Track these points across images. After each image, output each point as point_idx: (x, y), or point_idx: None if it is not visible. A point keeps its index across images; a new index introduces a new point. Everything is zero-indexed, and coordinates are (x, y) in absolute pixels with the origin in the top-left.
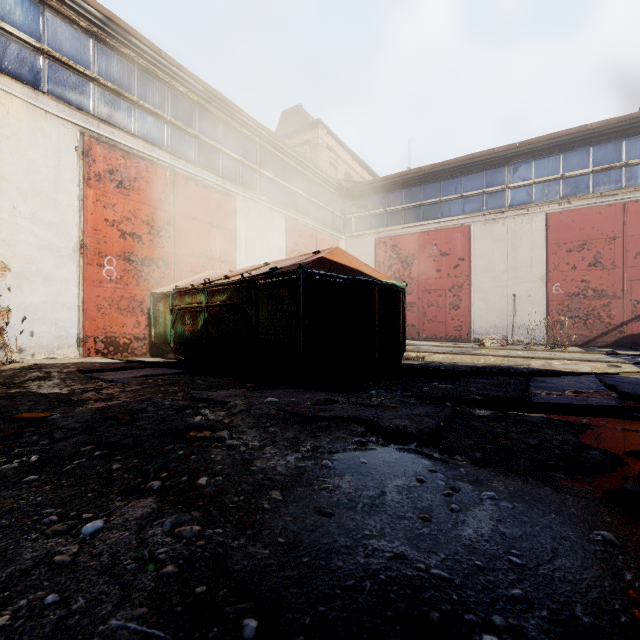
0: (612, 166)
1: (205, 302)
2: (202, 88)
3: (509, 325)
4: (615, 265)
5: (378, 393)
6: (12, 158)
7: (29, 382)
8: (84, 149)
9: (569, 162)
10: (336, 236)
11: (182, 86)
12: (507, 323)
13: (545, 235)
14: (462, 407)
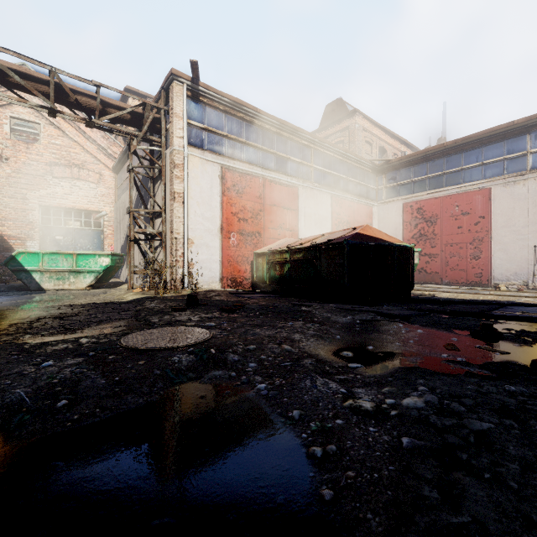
0: None
1: (289, 258)
2: (279, 123)
3: (530, 272)
4: None
5: (388, 306)
6: (195, 187)
7: (214, 297)
8: (222, 176)
9: None
10: (370, 204)
11: (267, 125)
12: (528, 271)
13: None
14: (435, 314)
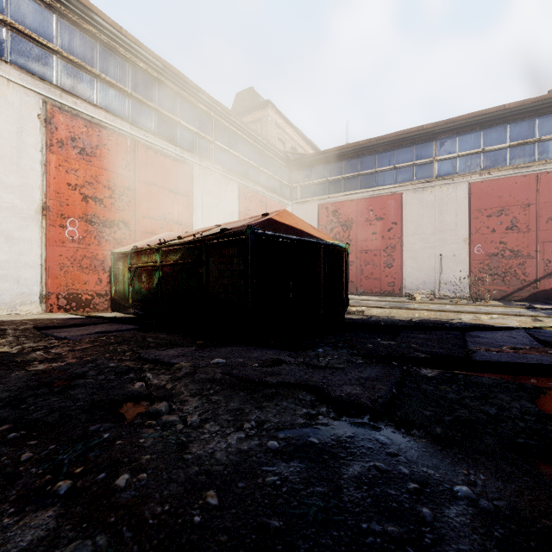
0: (527, 141)
1: (160, 261)
2: (161, 65)
3: (436, 281)
4: (529, 229)
5: (325, 351)
6: None
7: None
8: (46, 117)
9: (489, 138)
10: (284, 202)
11: (142, 62)
12: (434, 280)
13: (468, 202)
14: (408, 366)
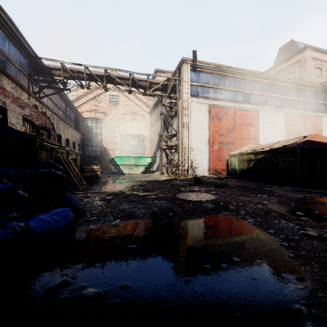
0: None
1: (253, 157)
2: (245, 72)
3: None
4: None
5: None
6: (194, 119)
7: (206, 180)
8: (209, 110)
9: None
10: (319, 115)
11: (237, 75)
12: None
13: None
14: None
